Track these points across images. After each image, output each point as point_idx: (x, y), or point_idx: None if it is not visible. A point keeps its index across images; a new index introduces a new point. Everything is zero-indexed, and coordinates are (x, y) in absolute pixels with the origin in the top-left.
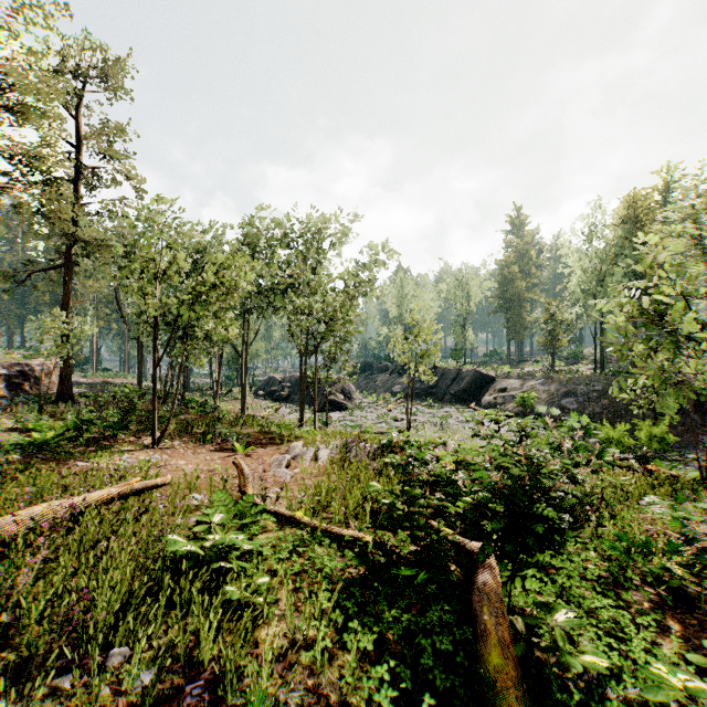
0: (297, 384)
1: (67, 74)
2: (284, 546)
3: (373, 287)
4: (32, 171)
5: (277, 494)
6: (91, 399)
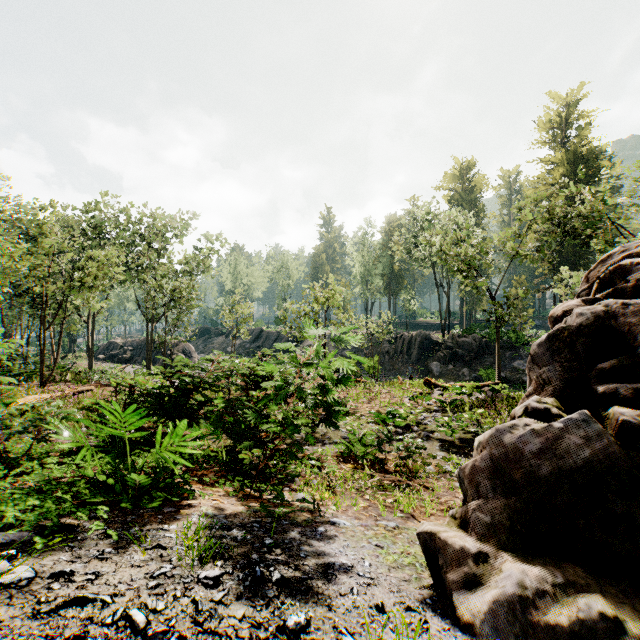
0: (140, 348)
1: None
2: None
3: (210, 270)
4: None
5: None
6: None
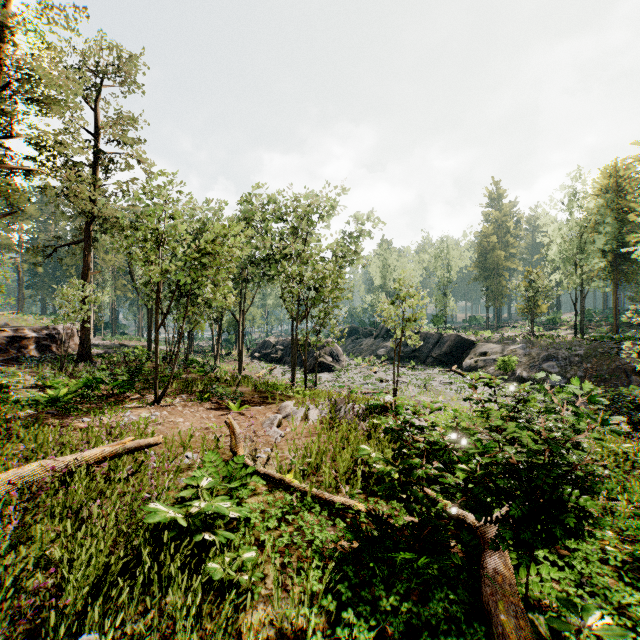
0: (289, 347)
1: (86, 70)
2: (273, 512)
3: (360, 257)
4: (54, 156)
5: (268, 455)
6: (106, 359)
